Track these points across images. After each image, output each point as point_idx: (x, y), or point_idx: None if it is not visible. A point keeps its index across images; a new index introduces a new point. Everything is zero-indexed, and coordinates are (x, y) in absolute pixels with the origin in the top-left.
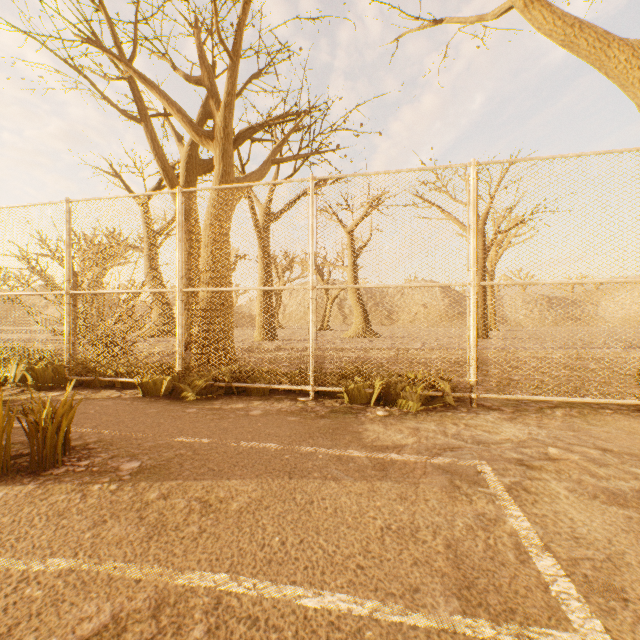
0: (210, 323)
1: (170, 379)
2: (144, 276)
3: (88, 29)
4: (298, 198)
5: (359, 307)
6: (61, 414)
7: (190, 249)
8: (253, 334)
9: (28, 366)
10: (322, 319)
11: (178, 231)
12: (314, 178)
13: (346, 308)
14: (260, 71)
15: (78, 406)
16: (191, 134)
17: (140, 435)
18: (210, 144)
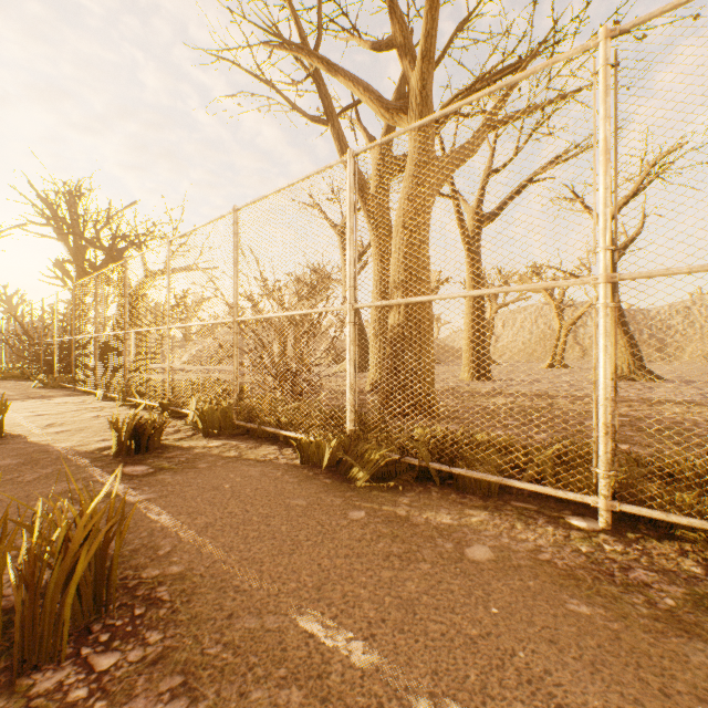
0: (402, 357)
1: (337, 442)
2: (308, 291)
3: (274, 32)
4: (521, 188)
5: (620, 334)
6: (76, 544)
7: (382, 268)
8: (458, 371)
9: (204, 405)
10: (632, 349)
11: (349, 217)
12: (610, 32)
13: (586, 338)
14: (470, 14)
15: (219, 471)
16: (379, 113)
17: (248, 577)
18: (402, 118)
